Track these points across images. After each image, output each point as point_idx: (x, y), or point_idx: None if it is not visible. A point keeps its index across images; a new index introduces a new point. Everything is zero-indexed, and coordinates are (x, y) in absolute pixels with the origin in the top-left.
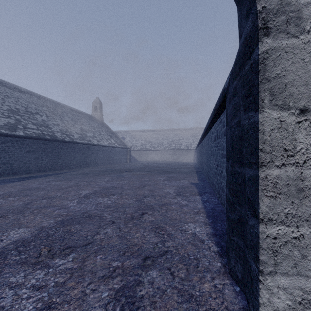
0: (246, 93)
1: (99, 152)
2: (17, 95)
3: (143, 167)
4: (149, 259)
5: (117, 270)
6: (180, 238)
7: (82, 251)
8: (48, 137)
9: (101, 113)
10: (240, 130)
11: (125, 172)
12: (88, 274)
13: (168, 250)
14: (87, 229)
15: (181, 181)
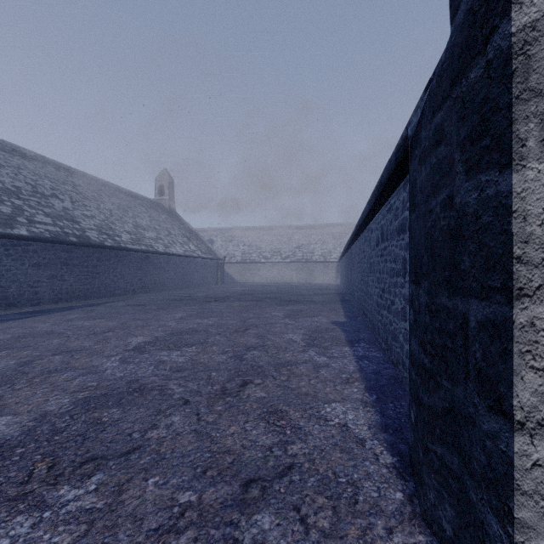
0: (472, 132)
1: (167, 266)
2: (17, 163)
3: (245, 294)
4: (255, 484)
5: (189, 514)
6: (316, 435)
7: (118, 468)
8: (74, 238)
9: (171, 198)
10: (453, 218)
11: (214, 302)
12: (125, 523)
13: (294, 463)
14: (134, 417)
15: (314, 318)
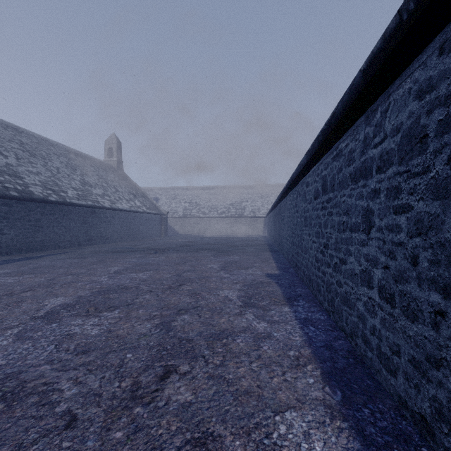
0: None
1: (113, 220)
2: None
3: (185, 245)
4: None
5: None
6: None
7: None
8: (15, 193)
9: (119, 159)
10: None
11: (154, 253)
12: None
13: None
14: None
15: (248, 270)
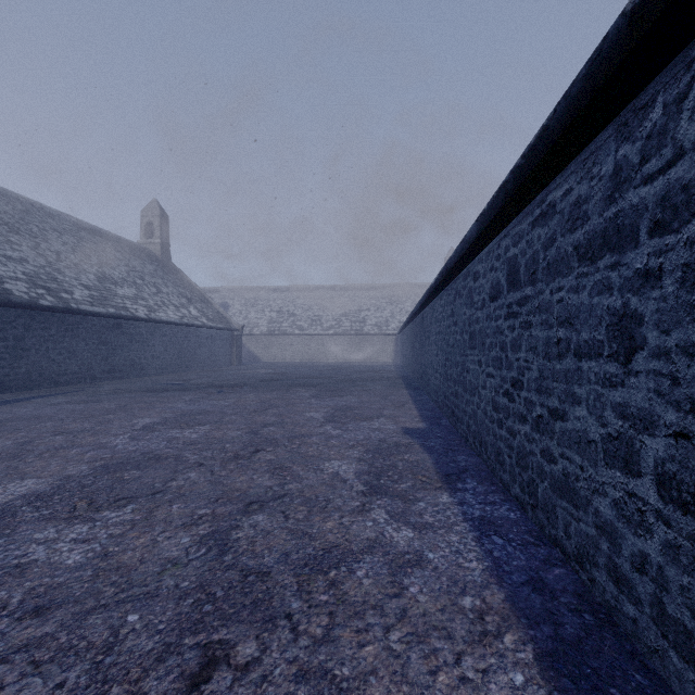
0: None
1: (152, 338)
2: None
3: (269, 379)
4: None
5: None
6: None
7: None
8: None
9: (164, 241)
10: None
11: (216, 393)
12: None
13: None
14: None
15: (373, 422)
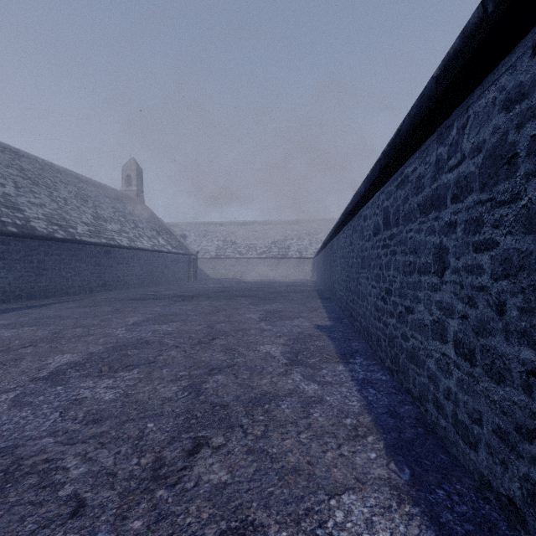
0: None
1: (132, 261)
2: None
3: (218, 291)
4: None
5: None
6: None
7: None
8: (14, 229)
9: (140, 189)
10: None
11: (181, 301)
12: None
13: None
14: None
15: (294, 321)
